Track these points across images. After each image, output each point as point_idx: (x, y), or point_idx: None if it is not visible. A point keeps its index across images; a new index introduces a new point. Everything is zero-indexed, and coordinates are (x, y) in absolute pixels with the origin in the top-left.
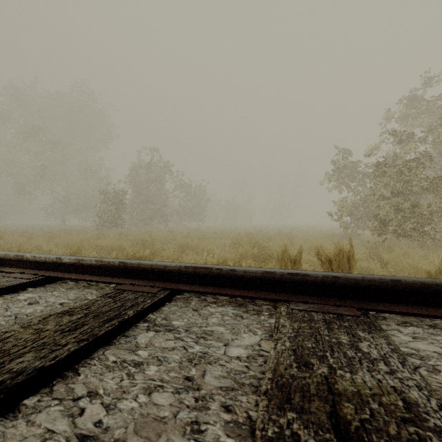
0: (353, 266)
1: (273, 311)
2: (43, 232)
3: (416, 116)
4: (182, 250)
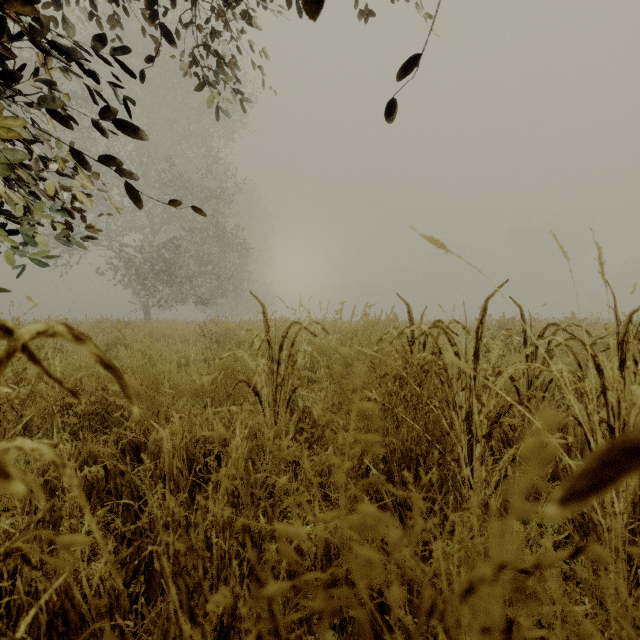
0: None
1: None
2: None
3: None
4: None
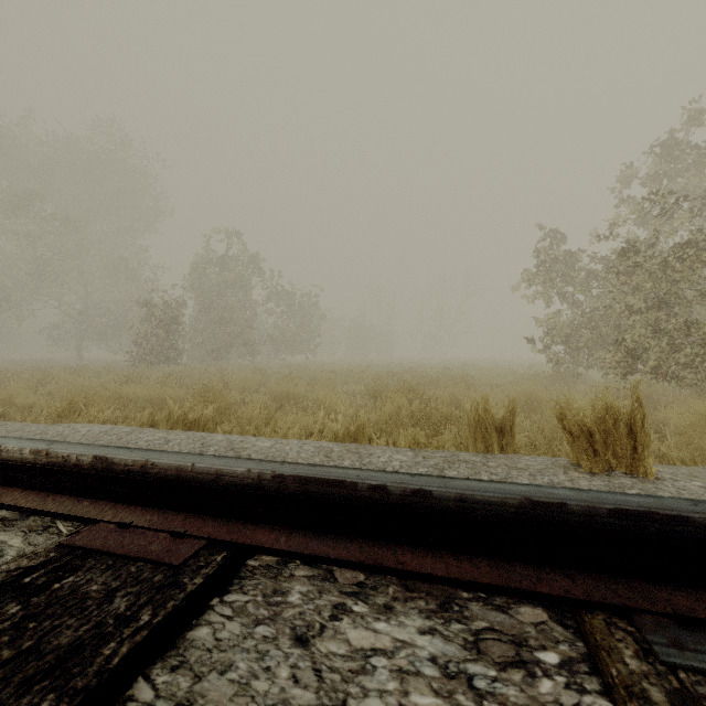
0: (643, 445)
1: (569, 644)
2: (37, 371)
3: (675, 175)
4: (278, 404)
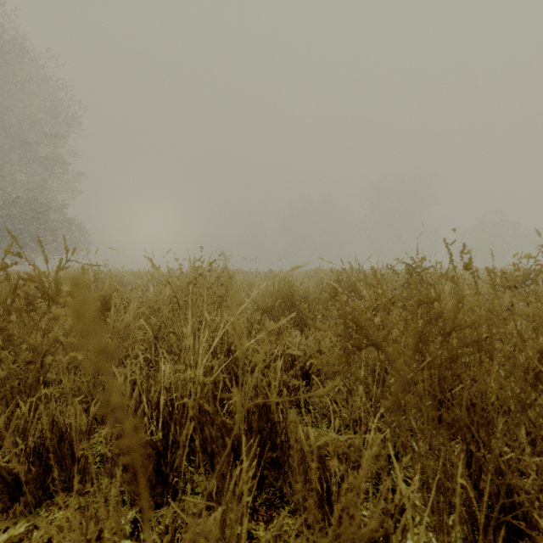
0: None
1: None
2: None
3: None
4: None
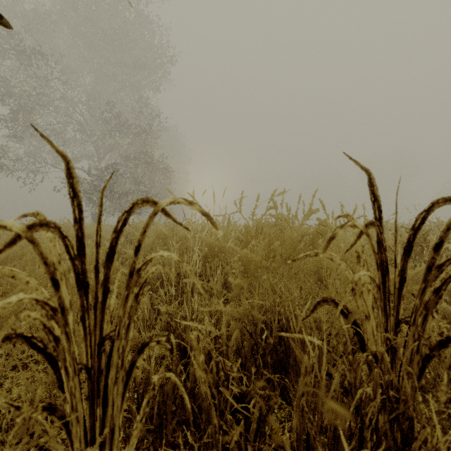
0: None
1: None
2: None
3: None
4: None
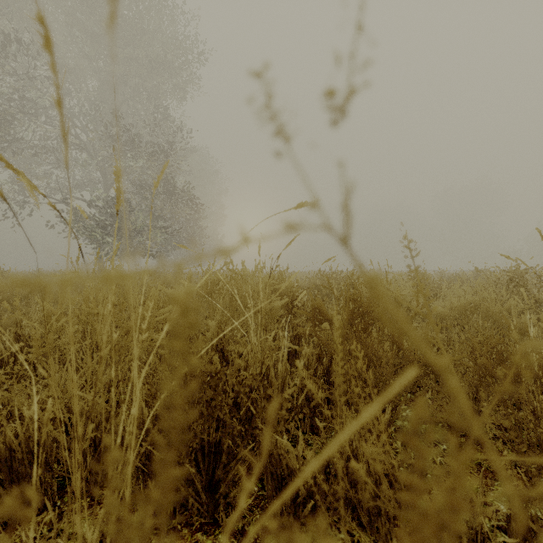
0: None
1: None
2: None
3: None
4: None
